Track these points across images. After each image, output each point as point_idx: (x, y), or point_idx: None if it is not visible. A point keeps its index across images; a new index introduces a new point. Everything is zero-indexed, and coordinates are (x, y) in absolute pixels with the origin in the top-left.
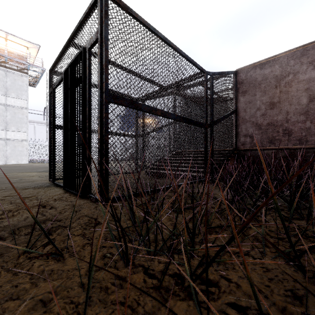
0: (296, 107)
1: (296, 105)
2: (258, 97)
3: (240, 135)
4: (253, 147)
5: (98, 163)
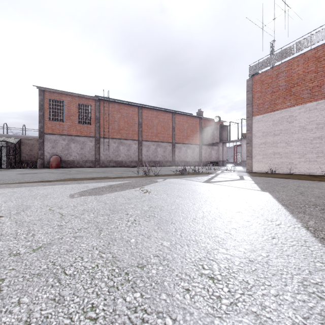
0: (36, 151)
1: (36, 151)
2: (27, 147)
3: (22, 156)
4: (26, 160)
5: (6, 163)
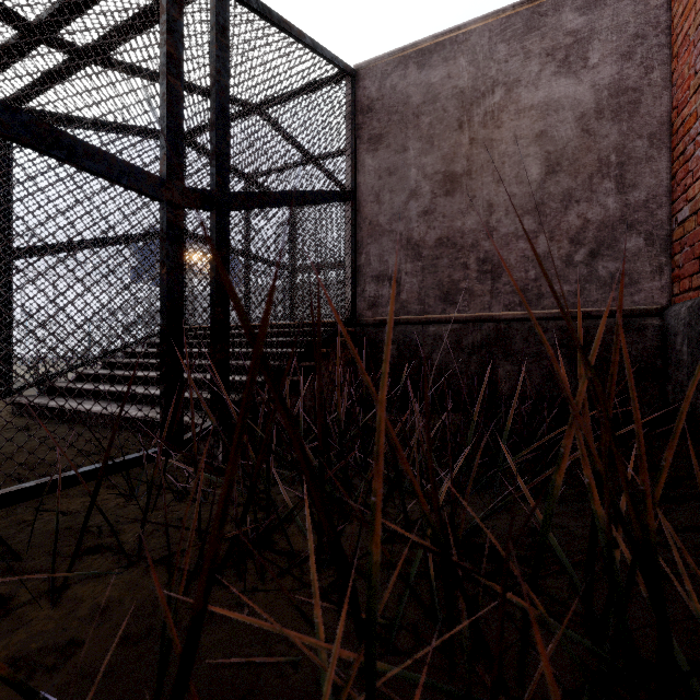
0: (512, 189)
1: (512, 184)
2: (414, 157)
3: (365, 277)
4: (401, 314)
5: None
